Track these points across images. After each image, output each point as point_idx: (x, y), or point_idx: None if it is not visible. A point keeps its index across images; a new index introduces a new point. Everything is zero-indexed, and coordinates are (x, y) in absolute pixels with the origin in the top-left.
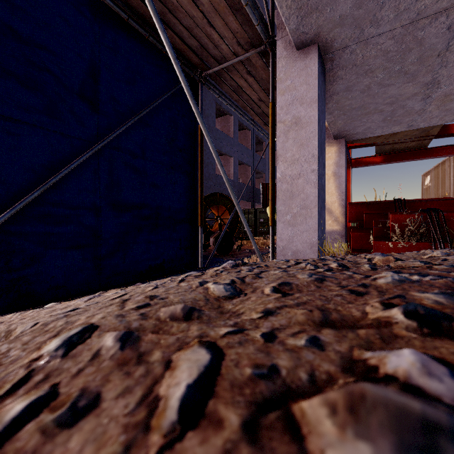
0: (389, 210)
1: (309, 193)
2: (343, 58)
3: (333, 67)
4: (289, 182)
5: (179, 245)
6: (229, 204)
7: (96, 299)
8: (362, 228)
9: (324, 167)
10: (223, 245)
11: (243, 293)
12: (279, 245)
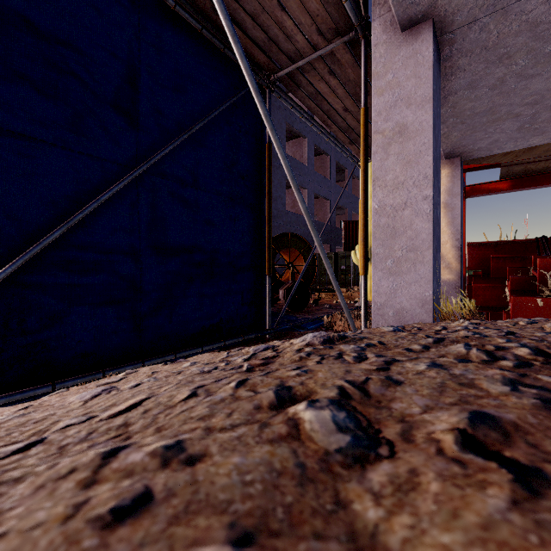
0: (527, 252)
1: (420, 229)
2: (468, 39)
3: (452, 53)
4: (390, 215)
5: (240, 300)
6: (304, 247)
7: (101, 399)
8: (489, 278)
9: (439, 192)
10: (296, 299)
11: (382, 439)
12: (375, 301)
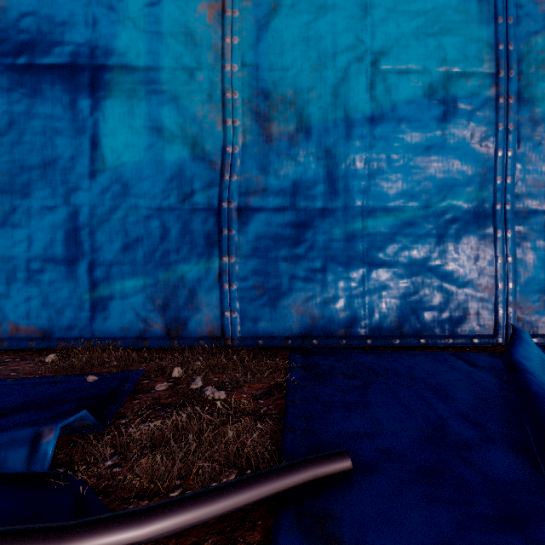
0: None
1: None
2: None
3: None
4: None
5: None
6: None
7: None
8: None
9: None
10: None
11: None
12: None
